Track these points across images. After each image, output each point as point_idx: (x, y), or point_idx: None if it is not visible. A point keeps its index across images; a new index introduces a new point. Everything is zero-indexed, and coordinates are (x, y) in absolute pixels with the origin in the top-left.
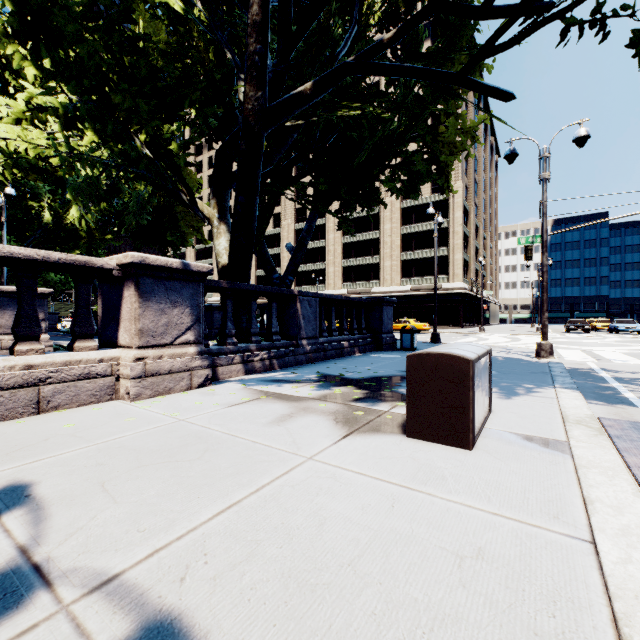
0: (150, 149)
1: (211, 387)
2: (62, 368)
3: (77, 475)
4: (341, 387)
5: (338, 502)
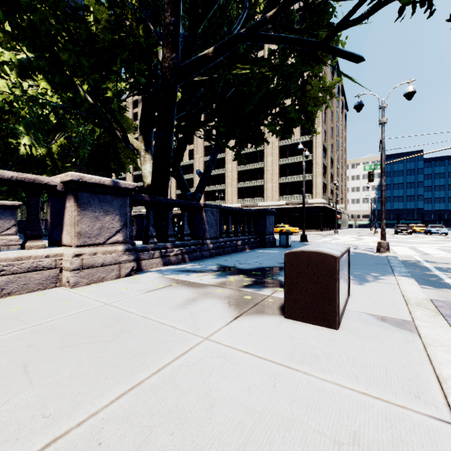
0: (91, 96)
1: (135, 276)
2: (14, 263)
3: (6, 356)
4: (234, 276)
5: (227, 382)
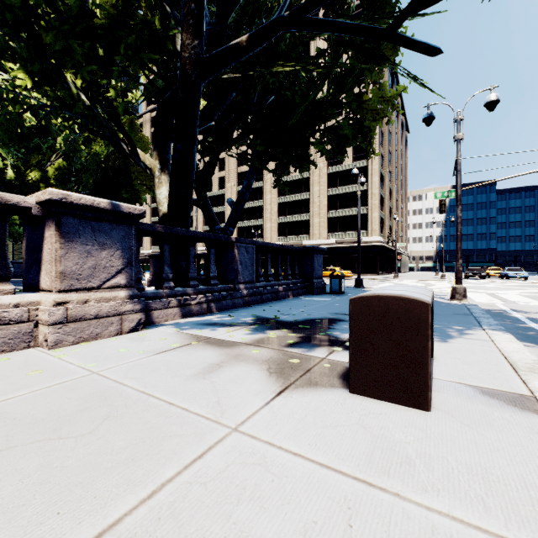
0: (87, 95)
1: (143, 331)
2: None
3: None
4: (276, 330)
5: (268, 518)
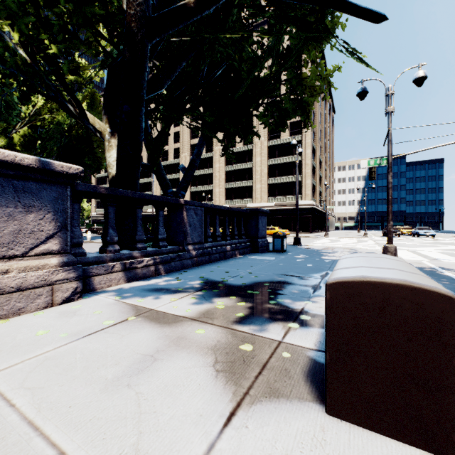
0: (26, 49)
1: (79, 301)
2: None
3: None
4: (224, 298)
5: None
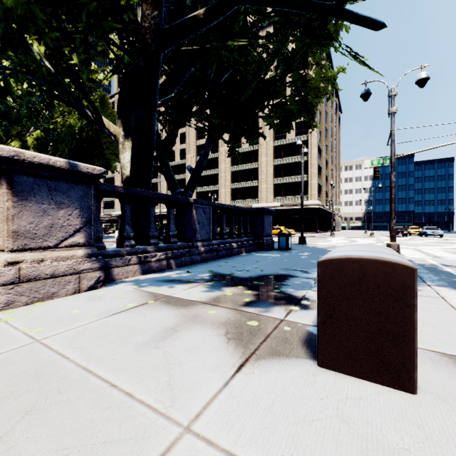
0: (50, 61)
1: (102, 289)
2: None
3: None
4: (232, 287)
5: None
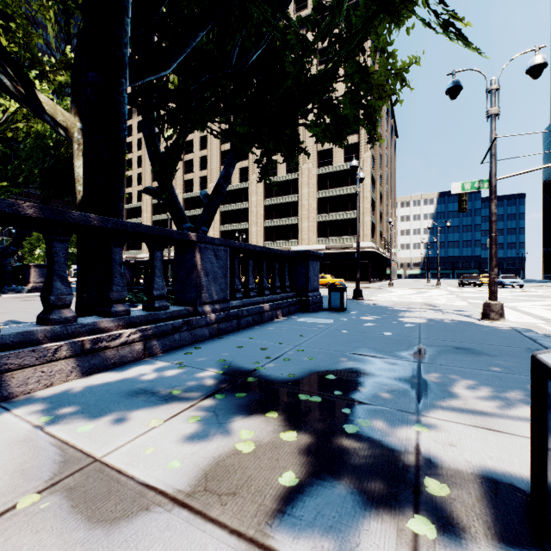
0: None
1: None
2: None
3: None
4: (254, 417)
5: None
